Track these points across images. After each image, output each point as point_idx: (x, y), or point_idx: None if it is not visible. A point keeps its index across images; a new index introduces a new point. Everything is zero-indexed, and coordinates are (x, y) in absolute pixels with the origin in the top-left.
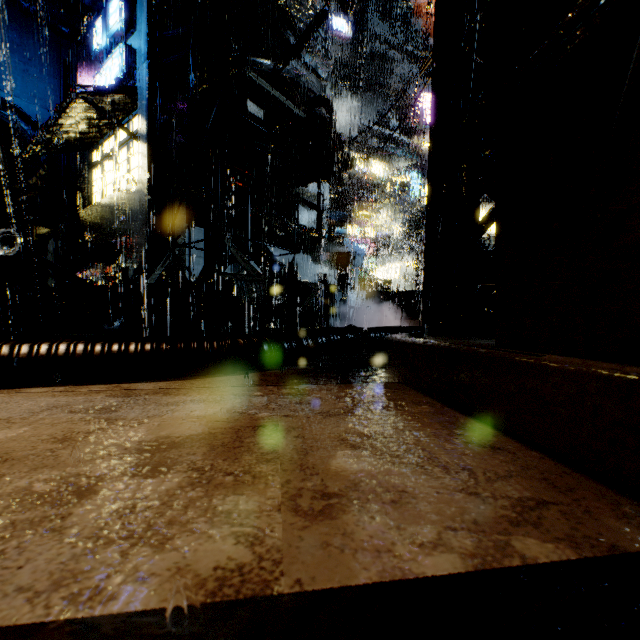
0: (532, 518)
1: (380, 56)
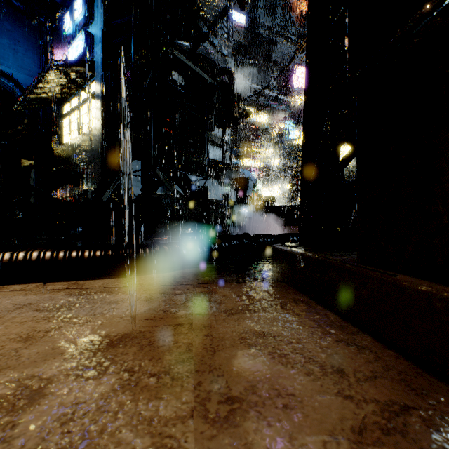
0: (399, 425)
1: (266, 39)
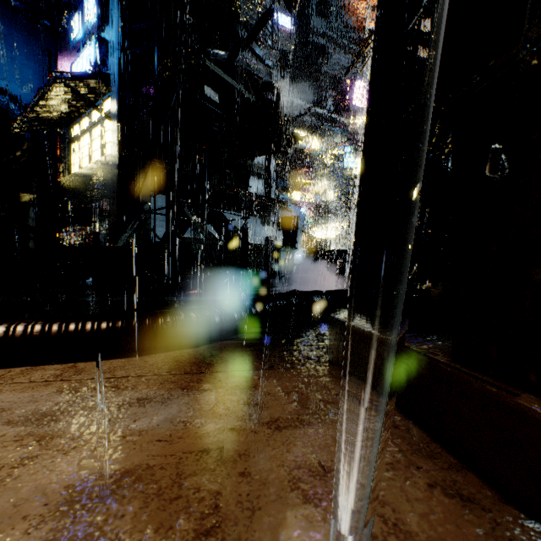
0: None
1: (318, 48)
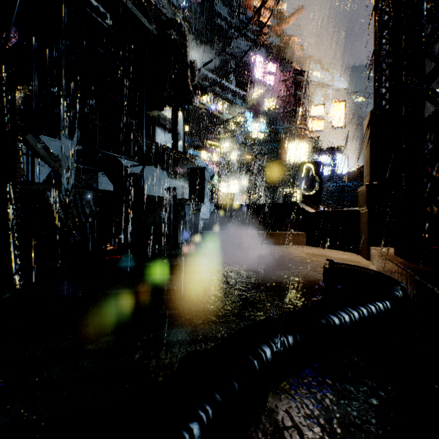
0: None
1: (221, 31)
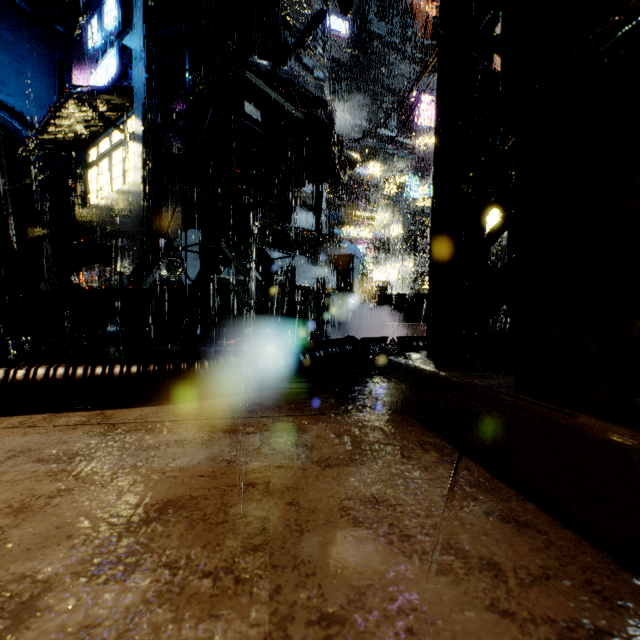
0: None
1: (378, 56)
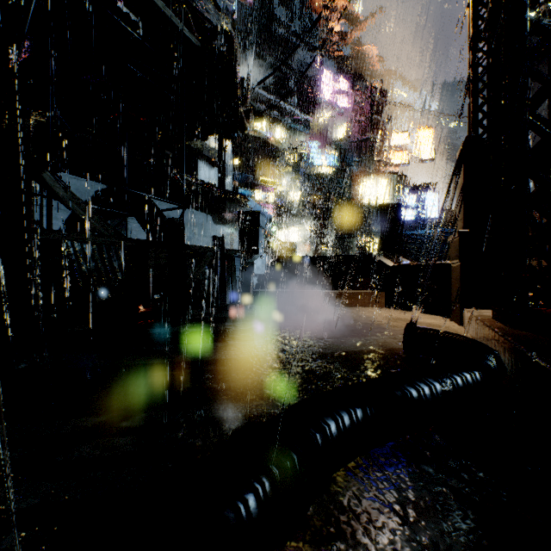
0: None
1: (280, 40)
